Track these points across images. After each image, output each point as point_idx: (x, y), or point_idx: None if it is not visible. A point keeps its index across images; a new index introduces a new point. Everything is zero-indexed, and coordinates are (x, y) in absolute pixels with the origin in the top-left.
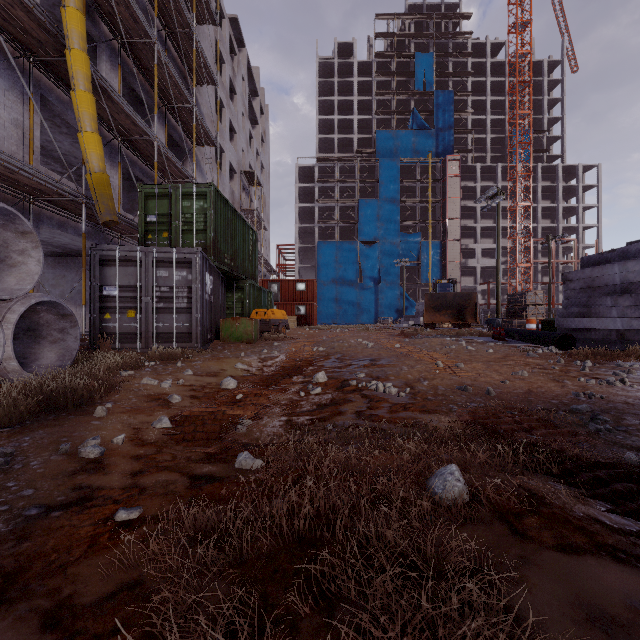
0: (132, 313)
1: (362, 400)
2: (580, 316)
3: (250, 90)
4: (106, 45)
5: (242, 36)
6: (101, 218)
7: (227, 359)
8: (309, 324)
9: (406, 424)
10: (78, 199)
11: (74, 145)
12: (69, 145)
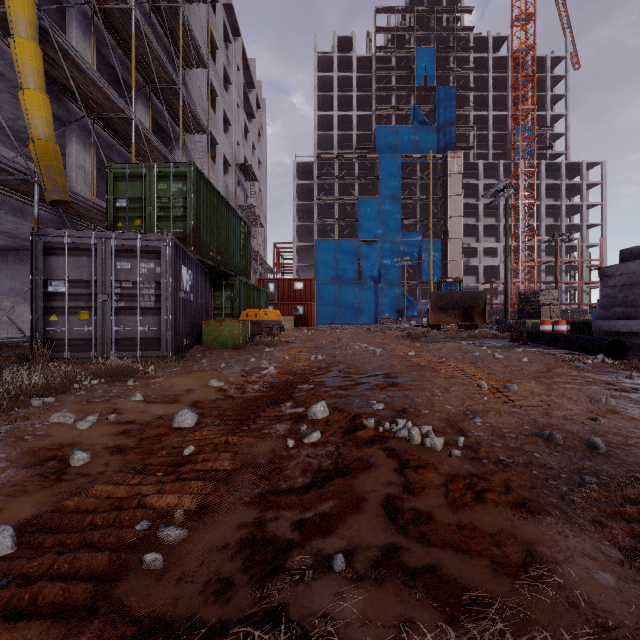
0: (85, 314)
1: (390, 464)
2: (624, 317)
3: (246, 82)
4: (76, 10)
5: (237, 24)
6: (47, 196)
7: (201, 373)
8: (307, 325)
9: (509, 565)
10: (28, 177)
11: None
12: None
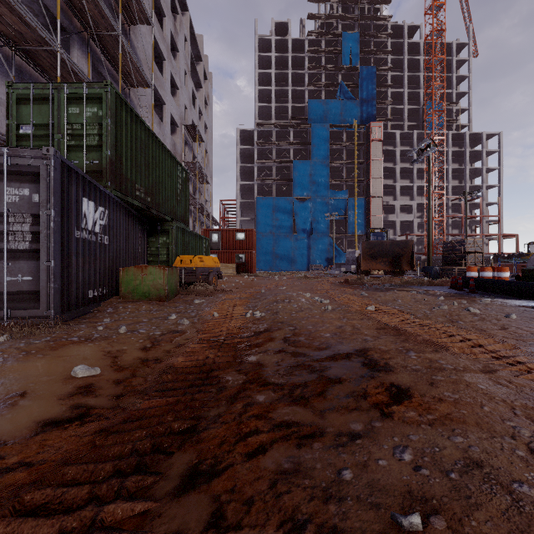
0: None
1: None
2: None
3: (194, 55)
4: None
5: None
6: None
7: (76, 347)
8: (248, 271)
9: None
10: None
11: None
12: None
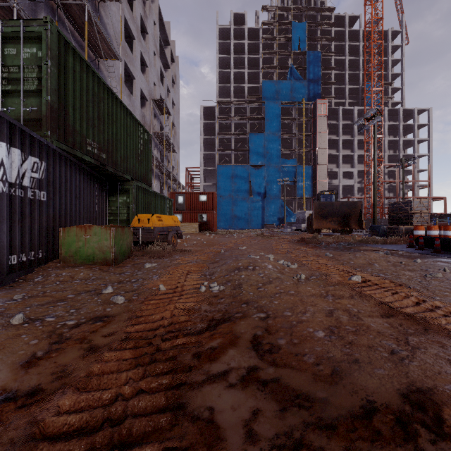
0: None
1: None
2: None
3: (163, 40)
4: None
5: None
6: None
7: None
8: (210, 229)
9: None
10: None
11: None
12: None
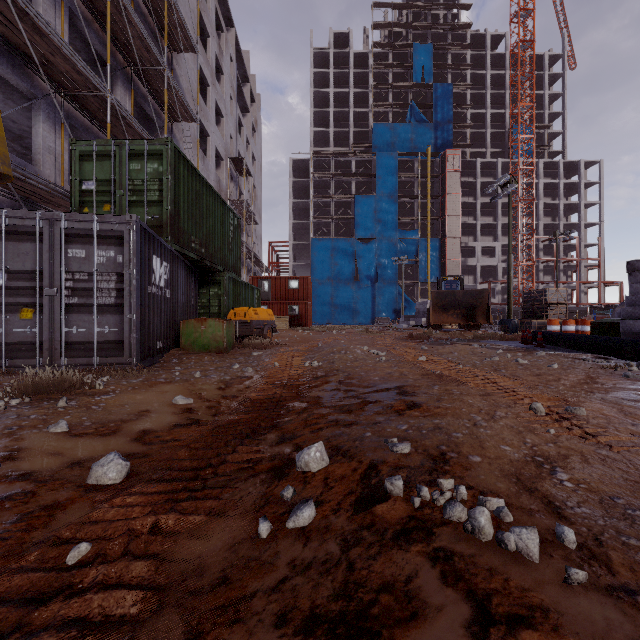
0: (28, 312)
1: (455, 608)
2: None
3: (240, 75)
4: None
5: (230, 13)
6: None
7: (167, 385)
8: (303, 325)
9: None
10: None
11: (7, 103)
12: (0, 103)
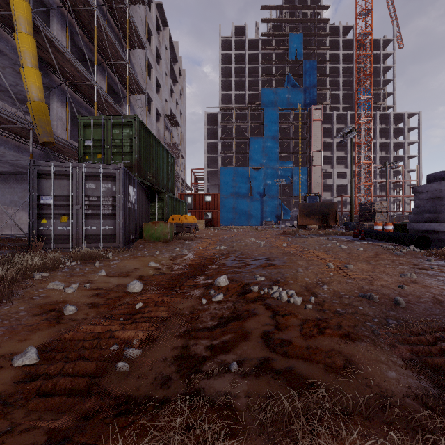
0: (65, 218)
1: (267, 313)
2: (429, 221)
3: (172, 58)
4: (56, 11)
5: (166, 18)
6: (39, 139)
7: (143, 257)
8: (214, 226)
9: (335, 367)
10: (25, 126)
11: None
12: None
